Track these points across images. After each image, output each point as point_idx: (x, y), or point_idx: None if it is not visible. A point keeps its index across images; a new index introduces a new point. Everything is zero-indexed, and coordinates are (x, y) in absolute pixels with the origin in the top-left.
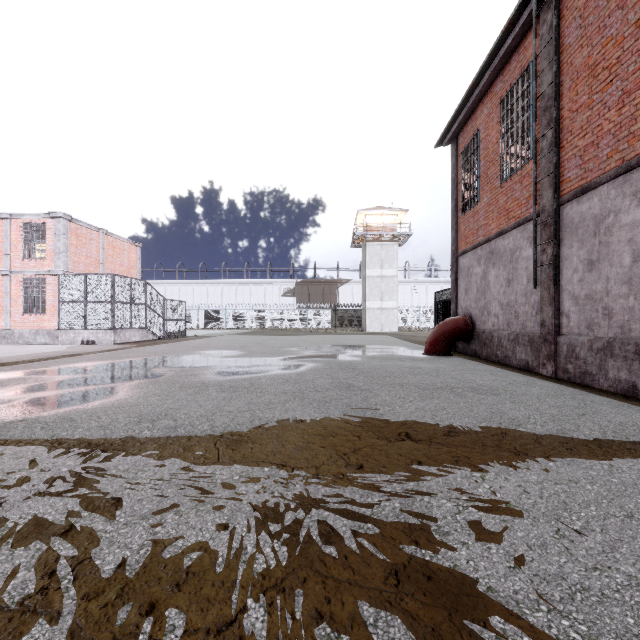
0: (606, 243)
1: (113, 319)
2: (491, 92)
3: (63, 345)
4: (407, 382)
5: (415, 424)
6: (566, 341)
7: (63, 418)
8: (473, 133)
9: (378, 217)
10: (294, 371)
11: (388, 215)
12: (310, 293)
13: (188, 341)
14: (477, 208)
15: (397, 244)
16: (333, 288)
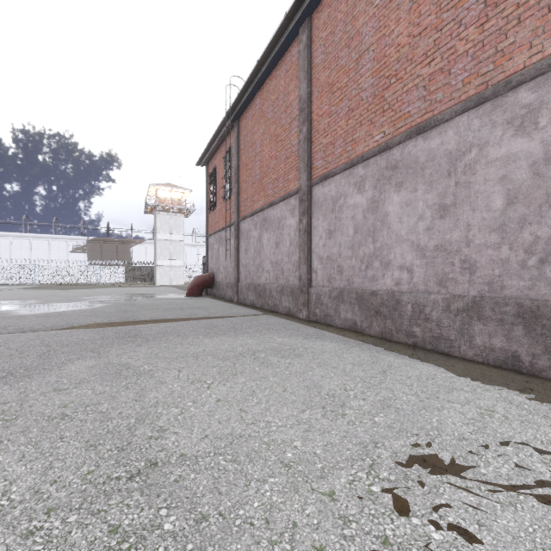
0: (249, 243)
1: None
2: (220, 149)
3: None
4: (161, 308)
5: (152, 318)
6: (240, 285)
7: None
8: (214, 166)
9: (168, 192)
10: (90, 308)
11: (176, 192)
12: (103, 250)
13: None
14: (216, 211)
15: (184, 216)
16: (127, 247)
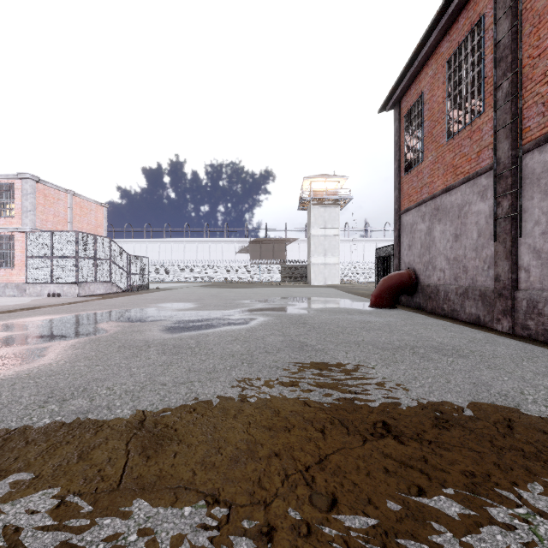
0: None
1: (77, 273)
2: (436, 53)
3: (29, 298)
4: (362, 340)
5: (389, 405)
6: (526, 296)
7: None
8: (417, 96)
9: (322, 183)
10: (244, 326)
11: (331, 181)
12: (262, 250)
13: (149, 293)
14: (421, 167)
15: (338, 207)
16: (282, 246)
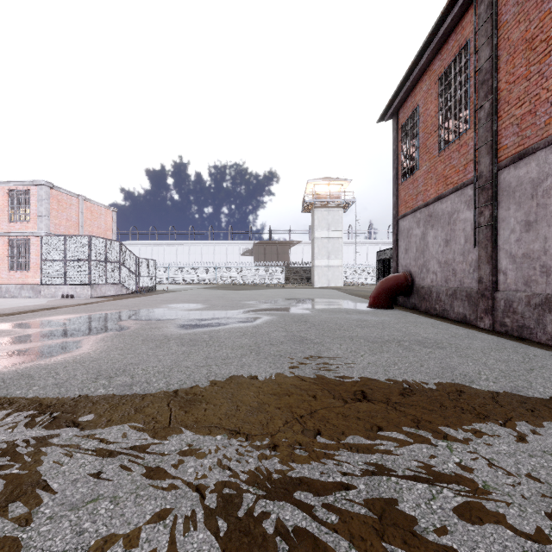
0: (544, 205)
1: (90, 275)
2: (430, 70)
3: (45, 299)
4: (356, 335)
5: (369, 381)
6: (503, 297)
7: (21, 375)
8: (413, 108)
9: (325, 186)
10: (251, 324)
11: (334, 184)
12: (266, 253)
13: (157, 295)
14: (416, 176)
15: (342, 210)
16: (286, 248)
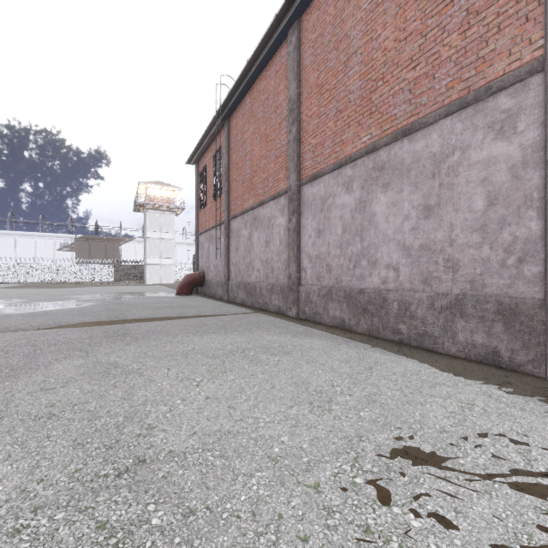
0: (239, 241)
1: None
2: (211, 148)
3: None
4: (151, 306)
5: (141, 317)
6: (231, 283)
7: None
8: (204, 165)
9: (158, 190)
10: (78, 306)
11: (166, 190)
12: (91, 249)
13: None
14: (206, 209)
15: (174, 214)
16: (116, 245)
